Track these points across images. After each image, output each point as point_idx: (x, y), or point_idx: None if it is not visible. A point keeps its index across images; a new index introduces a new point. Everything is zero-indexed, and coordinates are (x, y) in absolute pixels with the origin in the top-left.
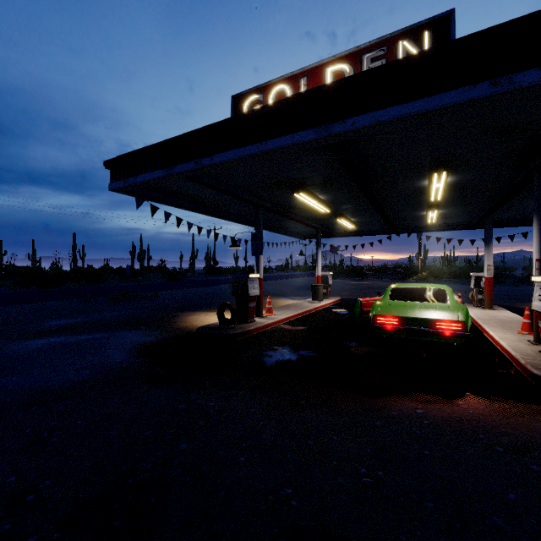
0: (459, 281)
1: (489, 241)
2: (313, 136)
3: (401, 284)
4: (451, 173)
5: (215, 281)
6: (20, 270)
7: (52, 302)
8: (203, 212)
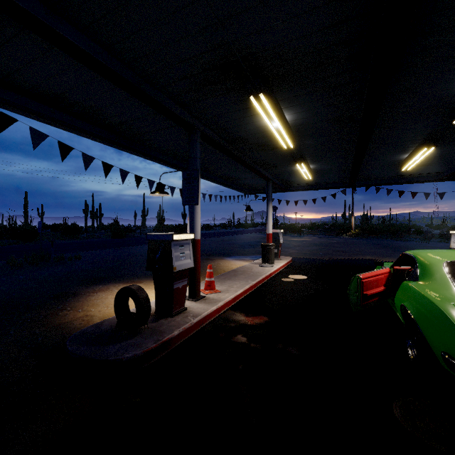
0: (390, 237)
1: None
2: None
3: (448, 253)
4: None
5: None
6: None
7: None
8: (114, 143)
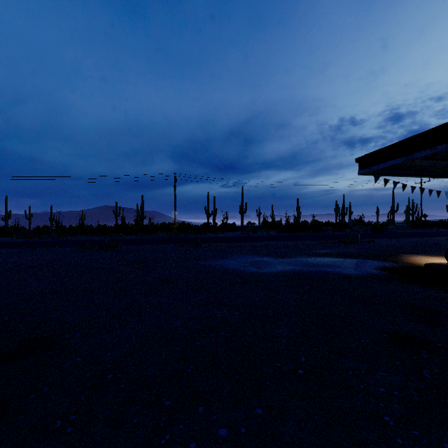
0: None
1: None
2: None
3: None
4: None
5: (424, 234)
6: (274, 223)
7: (306, 241)
8: (424, 176)
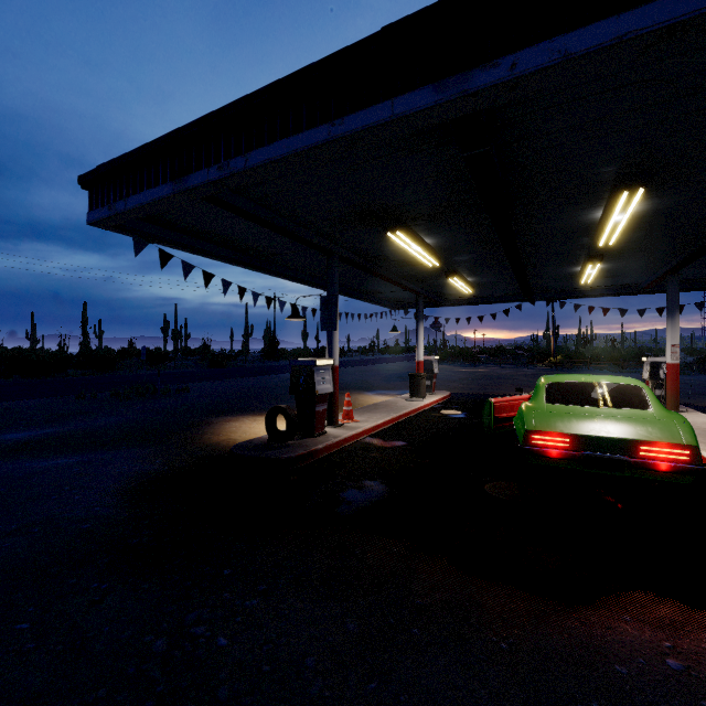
0: (606, 367)
1: (674, 310)
2: (430, 99)
3: (560, 376)
4: (645, 196)
5: (273, 368)
6: (5, 353)
7: (29, 400)
8: (247, 265)
